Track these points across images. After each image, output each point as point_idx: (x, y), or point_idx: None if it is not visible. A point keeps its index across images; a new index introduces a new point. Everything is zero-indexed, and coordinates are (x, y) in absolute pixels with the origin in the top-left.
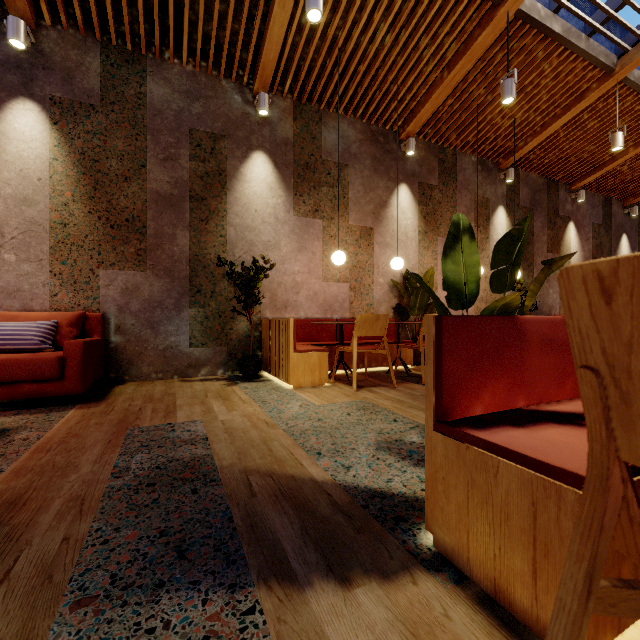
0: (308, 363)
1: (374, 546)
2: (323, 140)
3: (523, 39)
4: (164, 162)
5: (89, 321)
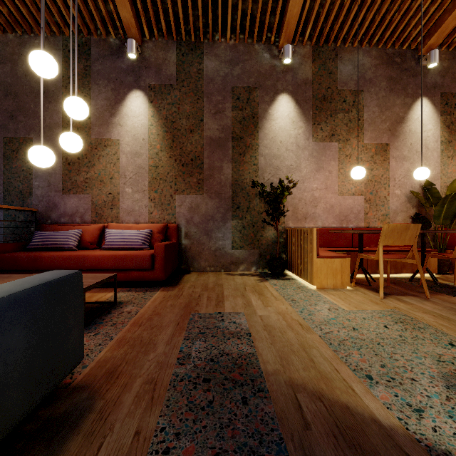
0: (330, 268)
1: None
2: (339, 73)
3: None
4: (215, 115)
5: (169, 230)
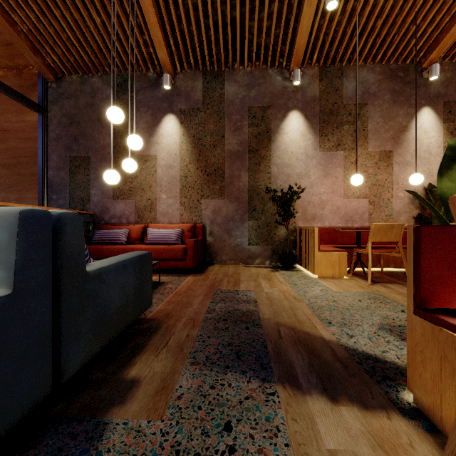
0: (329, 260)
1: (360, 388)
2: (344, 89)
3: None
4: (234, 132)
5: (197, 229)
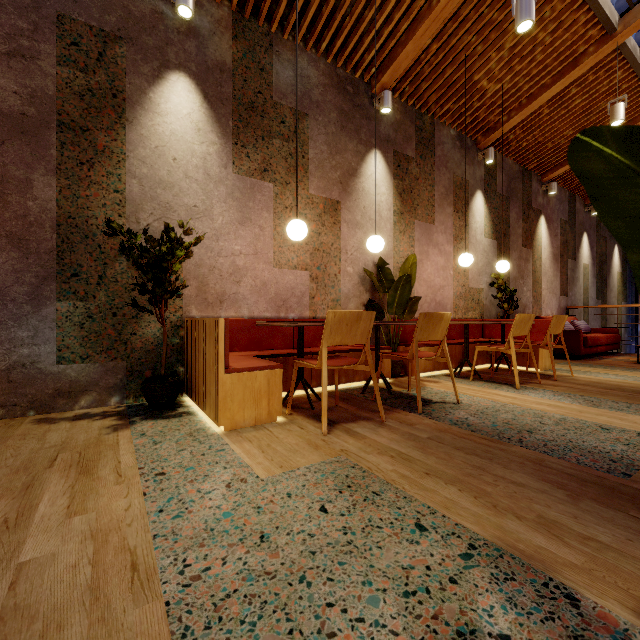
0: (250, 389)
1: None
2: (275, 75)
3: None
4: (8, 58)
5: None
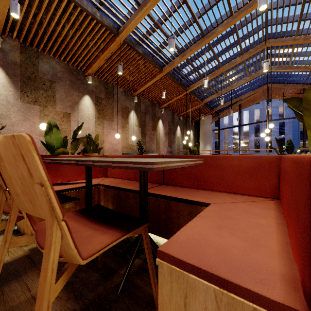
0: None
1: None
2: (40, 67)
3: (129, 51)
4: None
5: None
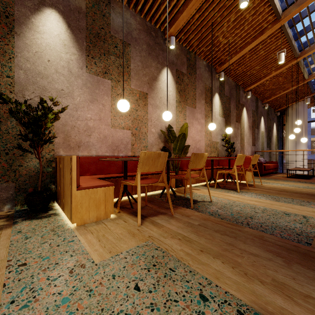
0: (93, 199)
1: None
2: (111, 20)
3: None
4: None
5: None
